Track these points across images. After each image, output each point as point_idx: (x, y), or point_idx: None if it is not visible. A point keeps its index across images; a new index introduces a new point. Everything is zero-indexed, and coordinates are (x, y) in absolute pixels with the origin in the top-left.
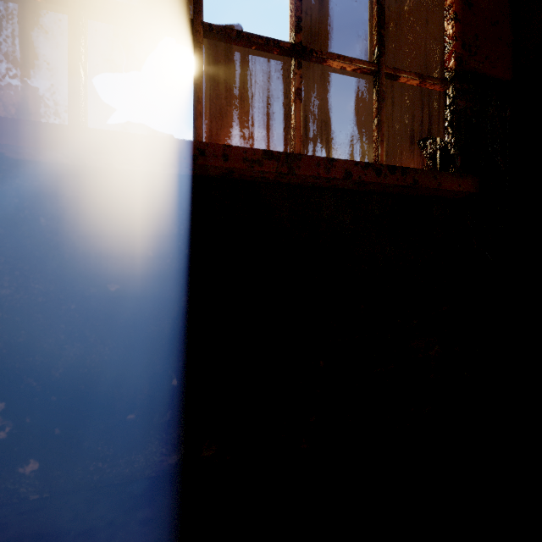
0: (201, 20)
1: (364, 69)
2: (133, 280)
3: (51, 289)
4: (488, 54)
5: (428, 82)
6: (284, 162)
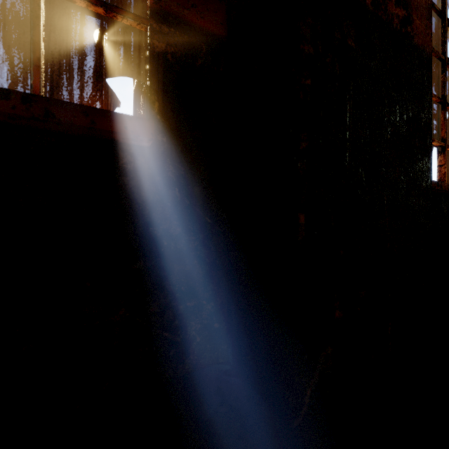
0: None
1: None
2: None
3: None
4: (195, 2)
5: (115, 13)
6: None
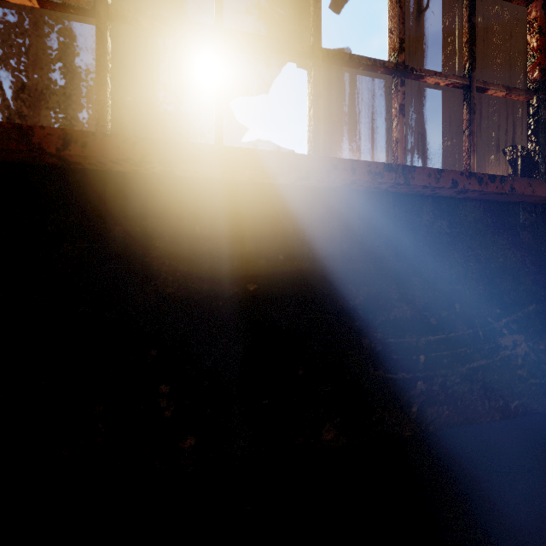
0: (320, 46)
1: (457, 83)
2: (267, 281)
3: (204, 288)
4: None
5: (514, 93)
6: (401, 173)
